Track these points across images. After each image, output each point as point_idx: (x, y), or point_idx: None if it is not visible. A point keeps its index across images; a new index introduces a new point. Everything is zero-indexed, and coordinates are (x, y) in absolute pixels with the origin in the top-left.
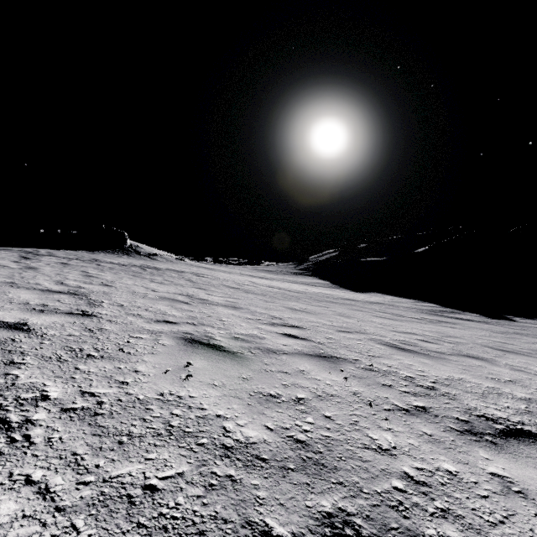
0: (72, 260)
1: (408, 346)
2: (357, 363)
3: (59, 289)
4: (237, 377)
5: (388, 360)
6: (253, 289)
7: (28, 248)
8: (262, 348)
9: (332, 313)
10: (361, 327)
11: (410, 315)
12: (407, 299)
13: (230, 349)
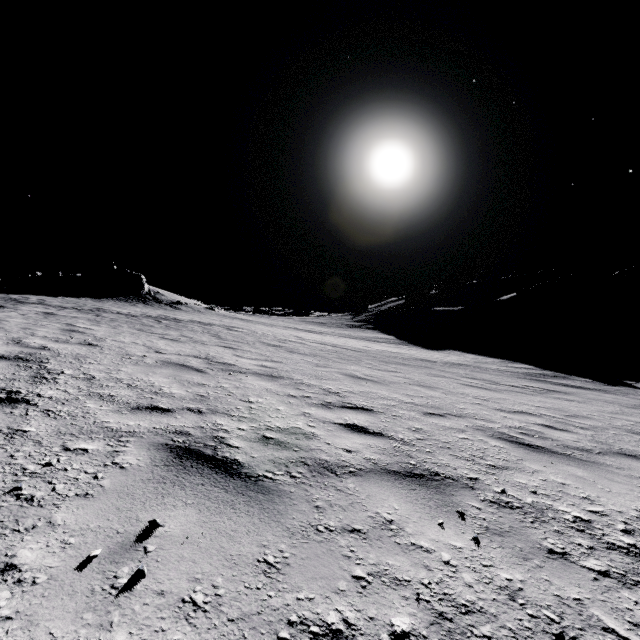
0: (65, 309)
1: (533, 438)
2: (479, 489)
3: (5, 351)
4: (253, 561)
5: (522, 475)
6: (300, 346)
7: (15, 295)
8: (310, 462)
9: (408, 381)
10: (453, 405)
11: (507, 382)
12: (493, 358)
13: (251, 469)
